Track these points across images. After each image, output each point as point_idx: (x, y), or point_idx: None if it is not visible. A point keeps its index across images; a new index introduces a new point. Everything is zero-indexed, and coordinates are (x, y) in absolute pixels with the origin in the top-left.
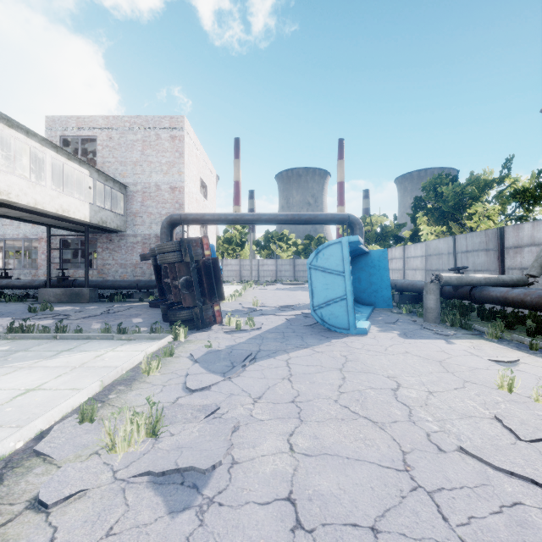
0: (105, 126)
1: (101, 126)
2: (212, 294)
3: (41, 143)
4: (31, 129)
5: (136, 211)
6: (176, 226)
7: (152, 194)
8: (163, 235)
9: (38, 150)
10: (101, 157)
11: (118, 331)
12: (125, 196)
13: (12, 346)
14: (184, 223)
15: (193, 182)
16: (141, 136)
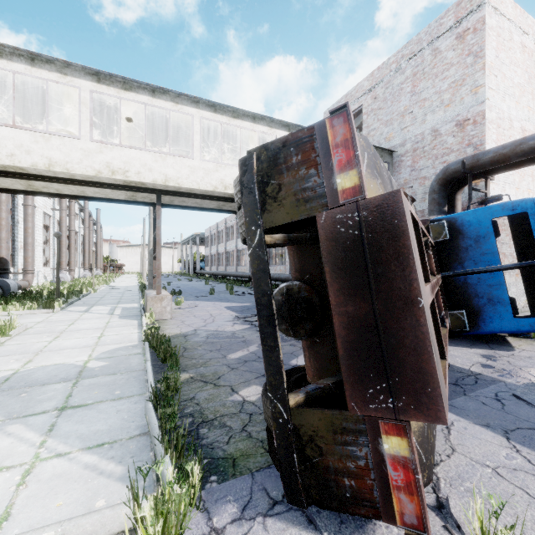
0: (369, 87)
1: (365, 90)
2: (365, 369)
3: (270, 126)
4: (254, 112)
5: (404, 181)
6: (461, 185)
7: (425, 148)
8: (430, 206)
9: (266, 134)
10: (365, 128)
11: (156, 395)
12: (390, 164)
13: (106, 364)
14: (474, 176)
15: (512, 99)
16: (411, 70)
